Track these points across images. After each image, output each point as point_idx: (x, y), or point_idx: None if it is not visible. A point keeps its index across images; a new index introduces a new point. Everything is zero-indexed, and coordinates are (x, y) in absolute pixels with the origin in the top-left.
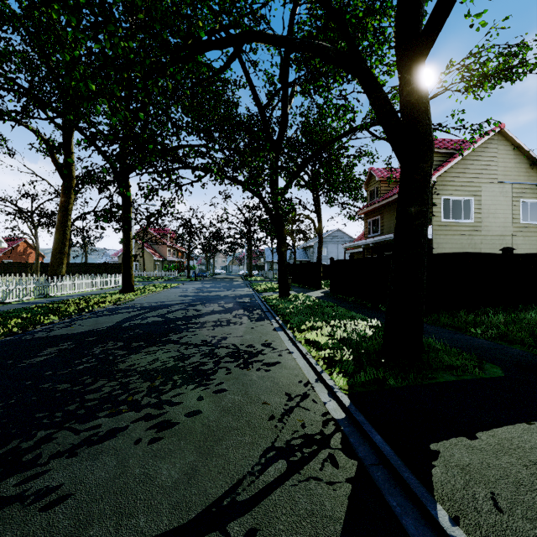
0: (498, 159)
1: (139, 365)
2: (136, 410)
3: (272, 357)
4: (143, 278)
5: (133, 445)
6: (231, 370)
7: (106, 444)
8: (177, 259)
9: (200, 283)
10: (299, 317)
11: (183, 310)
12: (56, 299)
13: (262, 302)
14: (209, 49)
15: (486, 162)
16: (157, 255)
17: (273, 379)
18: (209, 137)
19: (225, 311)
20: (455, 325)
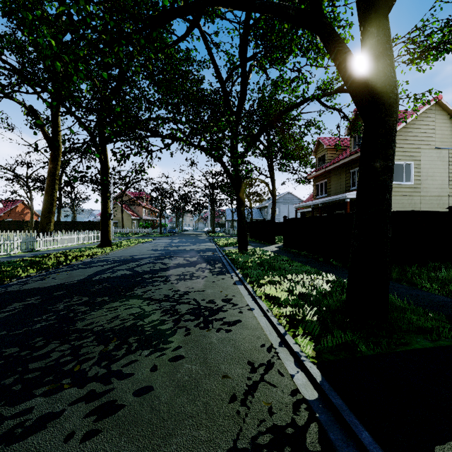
0: (436, 127)
1: (97, 324)
2: (79, 386)
3: (232, 314)
4: (121, 234)
5: (62, 443)
6: (190, 330)
7: (29, 441)
8: (151, 218)
9: (170, 238)
10: (258, 271)
11: (151, 263)
12: (41, 252)
13: (223, 256)
14: (172, 16)
15: (425, 130)
16: (134, 214)
17: (233, 342)
18: (177, 110)
19: (189, 265)
20: (408, 280)
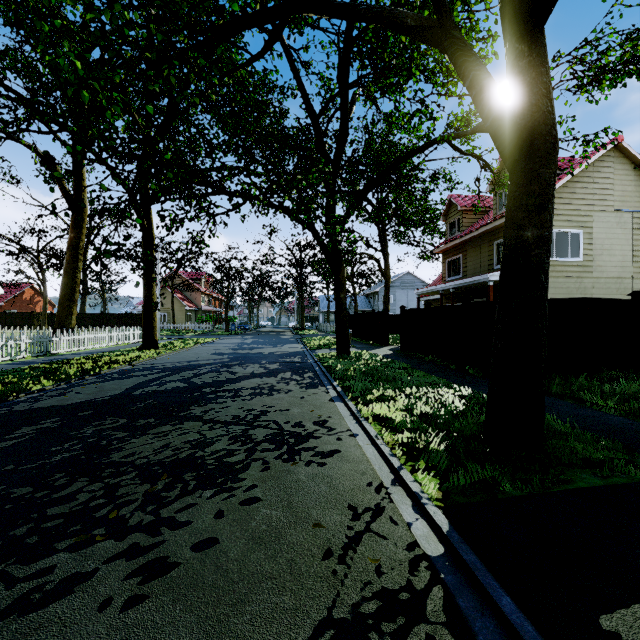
0: (615, 181)
1: (140, 455)
2: (117, 537)
3: (328, 442)
4: (172, 331)
5: (96, 612)
6: (269, 464)
7: (50, 610)
8: (213, 309)
9: (241, 337)
10: (364, 383)
11: (214, 372)
12: (58, 357)
13: (315, 362)
14: (244, 26)
15: (599, 185)
16: (189, 304)
17: (329, 480)
18: (250, 157)
19: (267, 374)
20: (573, 394)
